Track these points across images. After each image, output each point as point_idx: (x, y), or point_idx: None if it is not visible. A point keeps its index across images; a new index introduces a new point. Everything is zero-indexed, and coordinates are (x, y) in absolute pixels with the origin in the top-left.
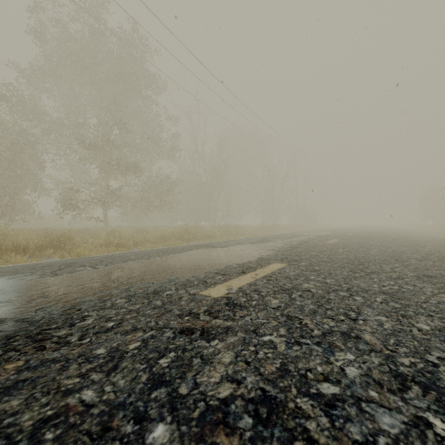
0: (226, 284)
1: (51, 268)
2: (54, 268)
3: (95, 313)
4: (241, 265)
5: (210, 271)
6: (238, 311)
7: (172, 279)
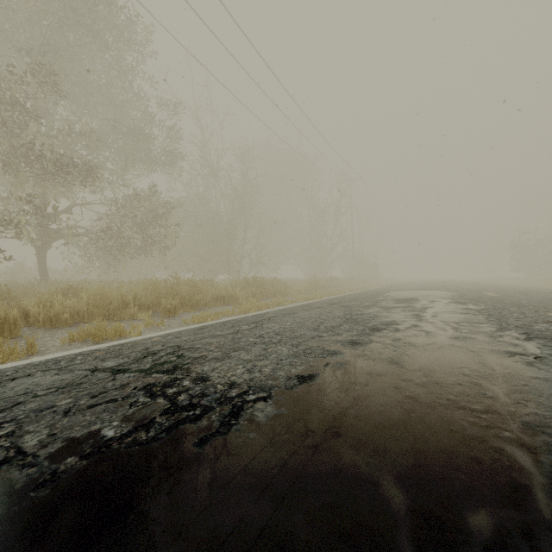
0: None
1: None
2: None
3: None
4: None
5: None
6: None
7: None
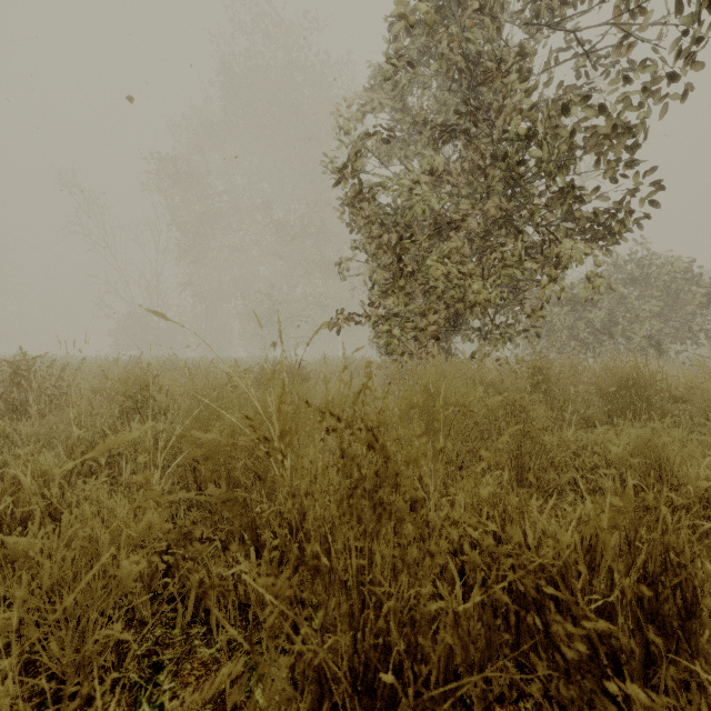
0: None
1: None
2: None
3: None
4: None
5: None
6: None
7: None
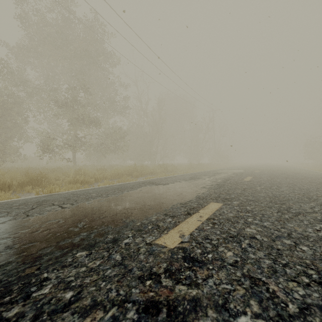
0: (177, 228)
1: (25, 207)
2: (28, 207)
3: (54, 274)
4: (185, 205)
5: (160, 212)
6: (198, 269)
7: (128, 223)
